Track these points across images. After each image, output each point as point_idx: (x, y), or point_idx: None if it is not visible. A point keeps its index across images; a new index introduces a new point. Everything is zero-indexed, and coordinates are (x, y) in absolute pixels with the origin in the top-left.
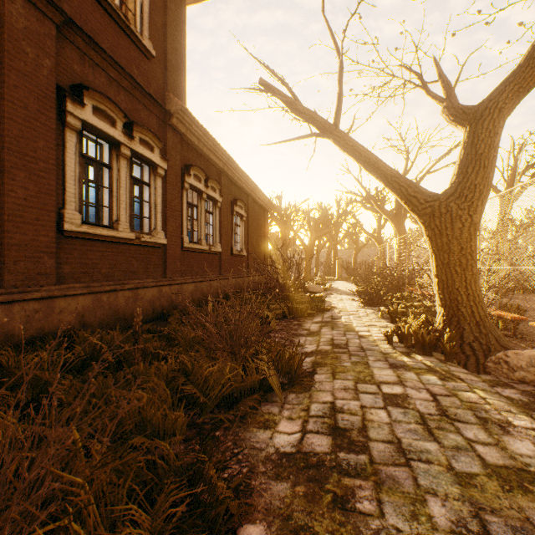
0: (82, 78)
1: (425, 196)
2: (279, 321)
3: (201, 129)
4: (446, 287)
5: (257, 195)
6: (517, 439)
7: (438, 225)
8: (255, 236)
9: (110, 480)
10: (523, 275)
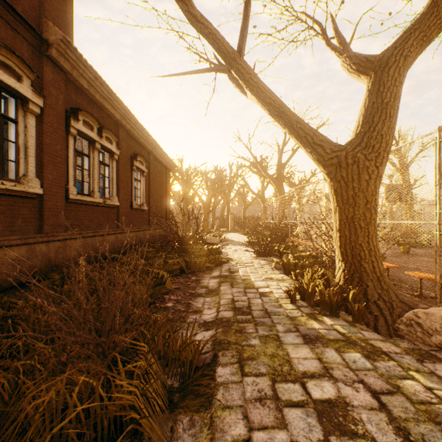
0: None
1: (331, 145)
2: (177, 277)
3: (91, 70)
4: (349, 242)
5: (159, 153)
6: None
7: (345, 176)
8: (157, 191)
9: None
10: (410, 229)
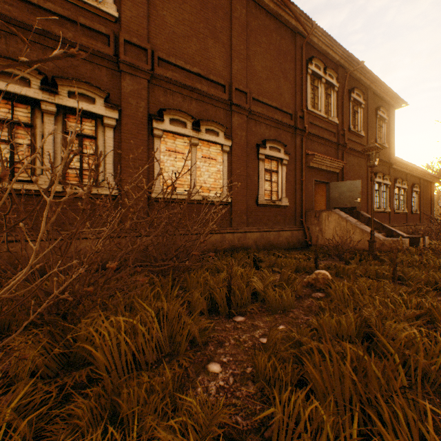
0: (374, 169)
1: None
2: None
3: (402, 163)
4: None
5: (426, 176)
6: None
7: None
8: (423, 201)
9: None
10: None
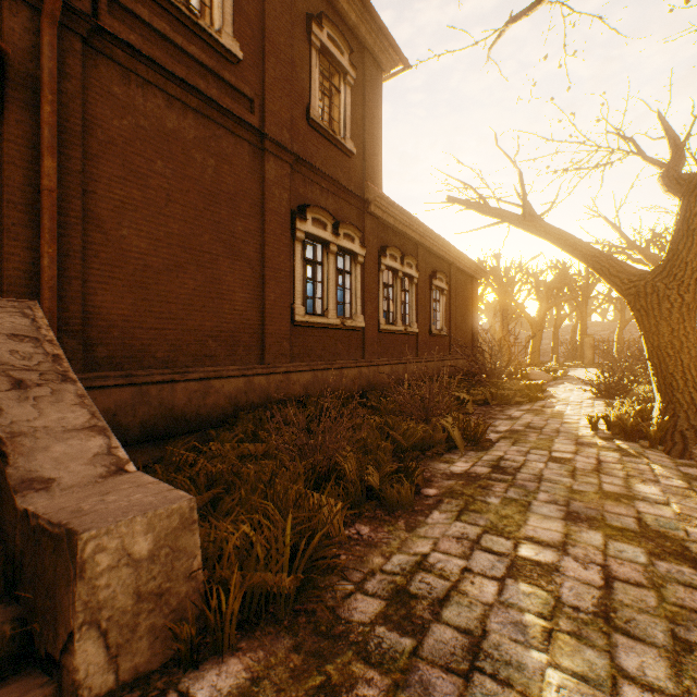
0: (304, 197)
1: (630, 275)
2: (479, 406)
3: (396, 208)
4: (660, 371)
5: (462, 262)
6: (648, 487)
7: (643, 306)
8: (459, 311)
9: (358, 457)
10: None
